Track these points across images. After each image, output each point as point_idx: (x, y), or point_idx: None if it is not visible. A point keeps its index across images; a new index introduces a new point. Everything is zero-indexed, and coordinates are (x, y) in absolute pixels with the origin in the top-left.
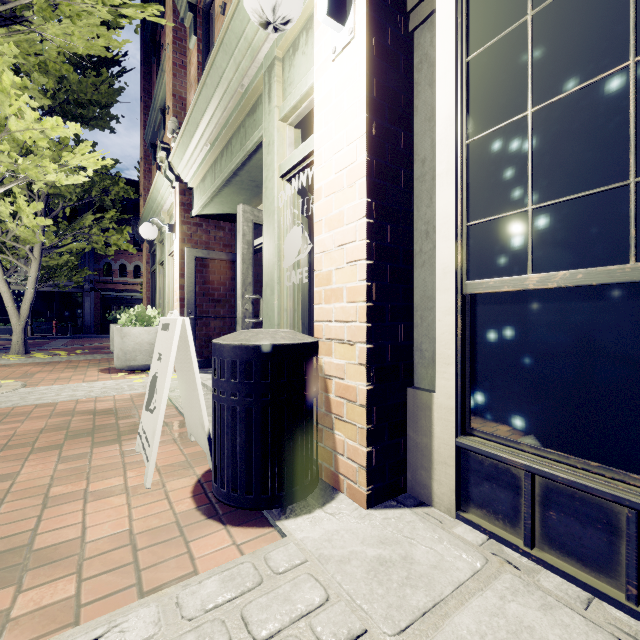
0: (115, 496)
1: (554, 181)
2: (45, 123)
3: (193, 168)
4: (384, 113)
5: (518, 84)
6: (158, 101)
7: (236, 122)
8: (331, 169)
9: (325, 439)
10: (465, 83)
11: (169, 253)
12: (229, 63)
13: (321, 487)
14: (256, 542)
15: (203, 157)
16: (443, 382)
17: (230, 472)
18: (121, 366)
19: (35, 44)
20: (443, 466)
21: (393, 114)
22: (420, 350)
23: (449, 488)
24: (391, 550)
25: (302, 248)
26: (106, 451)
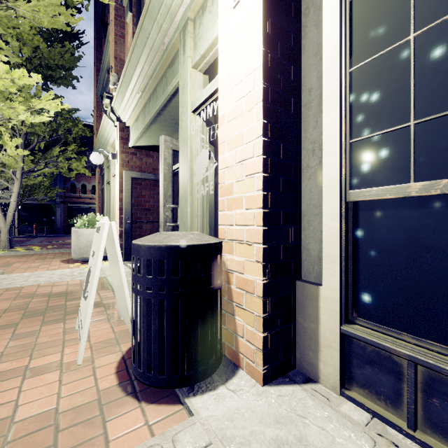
0: (51, 372)
1: (437, 97)
2: (14, 74)
3: (129, 111)
4: (277, 48)
5: (400, 13)
6: (105, 64)
7: (160, 73)
8: (232, 98)
9: (227, 322)
10: (348, 19)
11: (113, 175)
12: (153, 26)
13: (224, 363)
14: (166, 420)
15: (136, 102)
16: (329, 277)
17: (145, 355)
18: (77, 258)
19: (12, 19)
20: (329, 349)
21: (285, 50)
22: (307, 249)
23: (334, 369)
24: (287, 430)
25: (210, 170)
26: (52, 329)
